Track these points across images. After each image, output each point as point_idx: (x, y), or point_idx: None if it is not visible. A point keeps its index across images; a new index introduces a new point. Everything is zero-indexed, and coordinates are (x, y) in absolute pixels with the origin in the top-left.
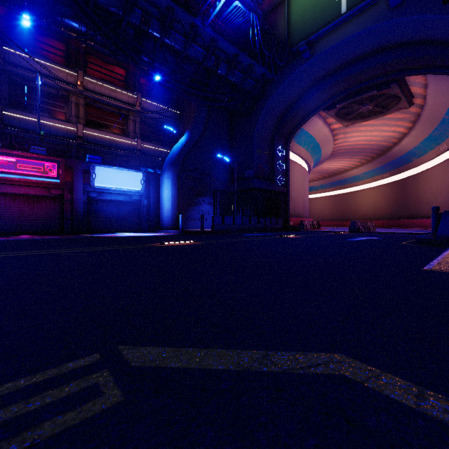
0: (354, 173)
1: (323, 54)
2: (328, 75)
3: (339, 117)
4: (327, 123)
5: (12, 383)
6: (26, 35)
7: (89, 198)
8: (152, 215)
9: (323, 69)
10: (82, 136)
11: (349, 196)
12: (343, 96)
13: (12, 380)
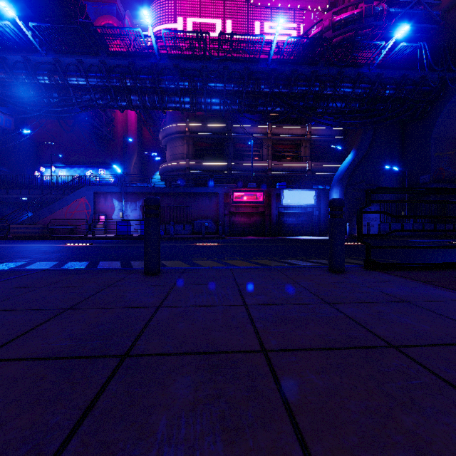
0: None
1: None
2: None
3: None
4: None
5: None
6: None
7: (278, 212)
8: (322, 223)
9: None
10: (271, 168)
11: None
12: None
13: None
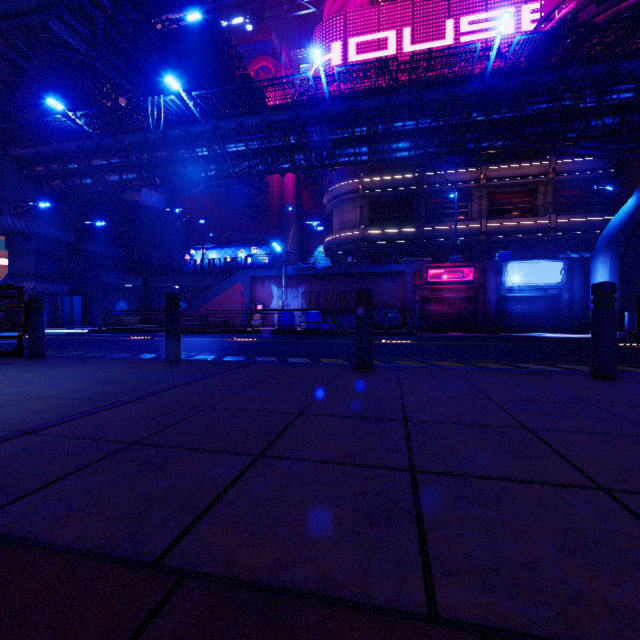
0: None
1: None
2: None
3: None
4: None
5: None
6: None
7: (499, 296)
8: (576, 312)
9: None
10: (485, 231)
11: None
12: None
13: None
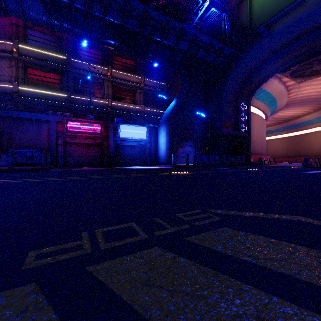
0: (307, 118)
1: (279, 32)
2: (284, 46)
3: (293, 76)
4: (283, 81)
5: (181, 213)
6: (81, 49)
7: (116, 144)
8: (153, 155)
9: (279, 42)
10: (111, 106)
11: (302, 137)
12: (297, 60)
13: (180, 213)
